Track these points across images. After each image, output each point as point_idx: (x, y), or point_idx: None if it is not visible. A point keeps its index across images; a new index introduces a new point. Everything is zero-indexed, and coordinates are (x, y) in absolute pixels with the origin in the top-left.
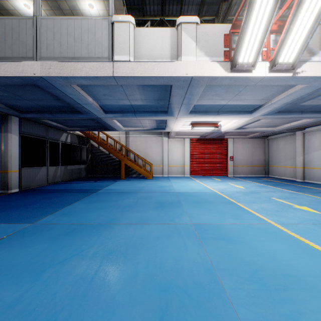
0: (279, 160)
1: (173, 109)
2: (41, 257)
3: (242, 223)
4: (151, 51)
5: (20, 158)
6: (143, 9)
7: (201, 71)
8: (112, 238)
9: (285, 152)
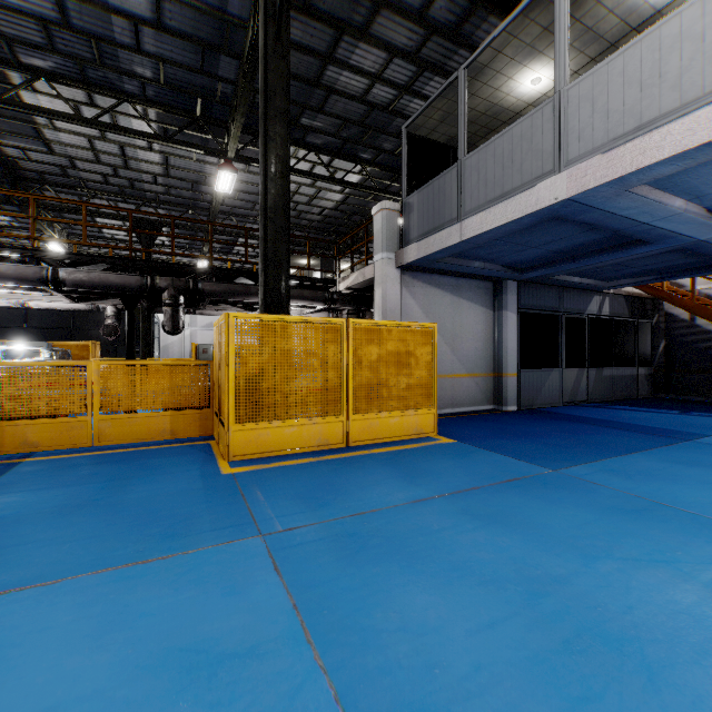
0: None
1: None
2: (586, 532)
3: None
4: None
5: (518, 353)
6: None
7: None
8: None
9: None
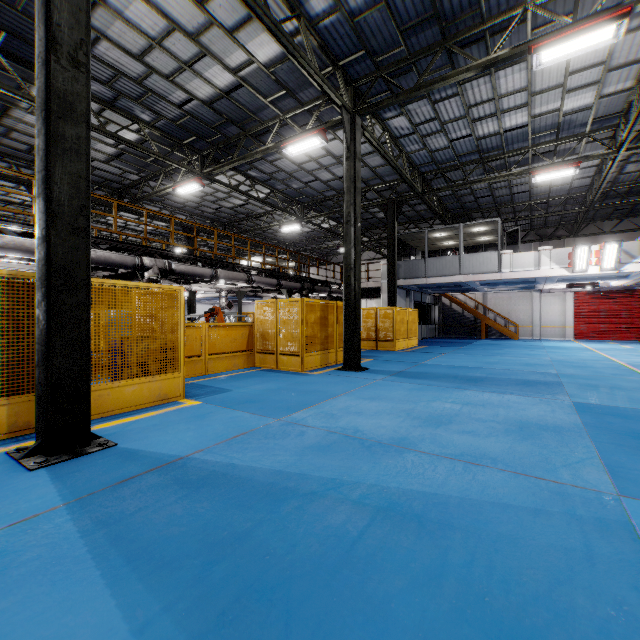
0: None
1: (539, 282)
2: (483, 350)
3: (578, 352)
4: (522, 264)
5: None
6: (512, 202)
7: (553, 274)
8: (505, 350)
9: None
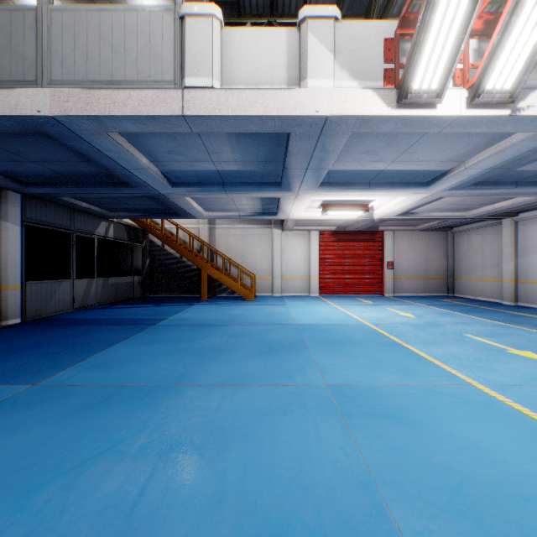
0: (472, 268)
1: (291, 179)
2: (40, 455)
3: (419, 384)
4: (252, 71)
5: (23, 265)
6: (238, 5)
7: (343, 106)
8: (179, 415)
9: (483, 255)
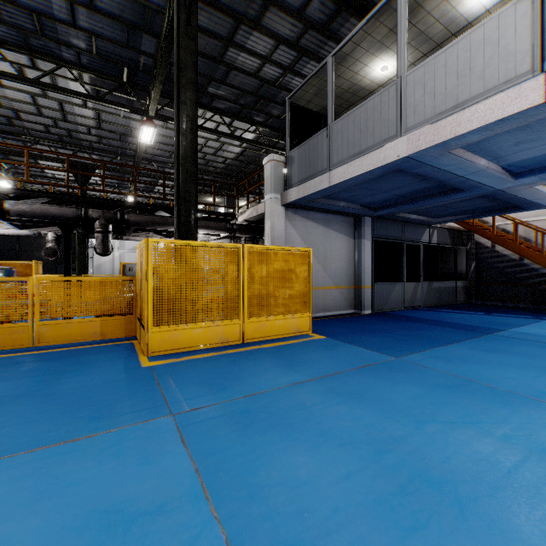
0: None
1: None
2: (418, 403)
3: None
4: None
5: (372, 270)
6: None
7: None
8: (545, 427)
9: None
